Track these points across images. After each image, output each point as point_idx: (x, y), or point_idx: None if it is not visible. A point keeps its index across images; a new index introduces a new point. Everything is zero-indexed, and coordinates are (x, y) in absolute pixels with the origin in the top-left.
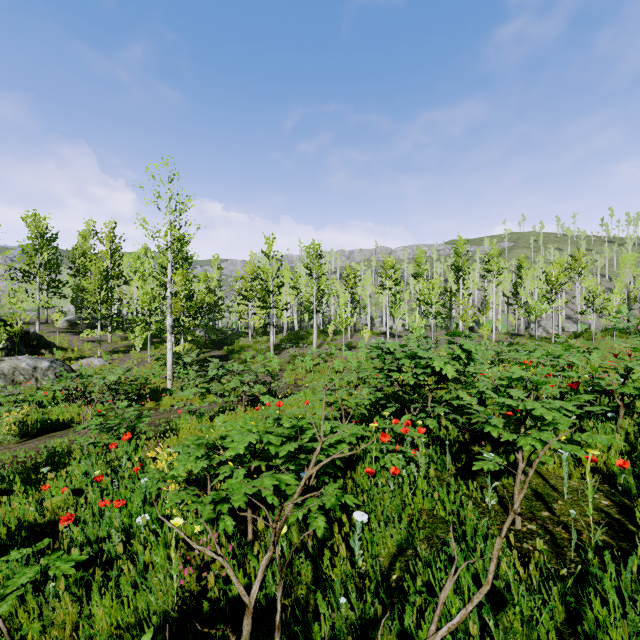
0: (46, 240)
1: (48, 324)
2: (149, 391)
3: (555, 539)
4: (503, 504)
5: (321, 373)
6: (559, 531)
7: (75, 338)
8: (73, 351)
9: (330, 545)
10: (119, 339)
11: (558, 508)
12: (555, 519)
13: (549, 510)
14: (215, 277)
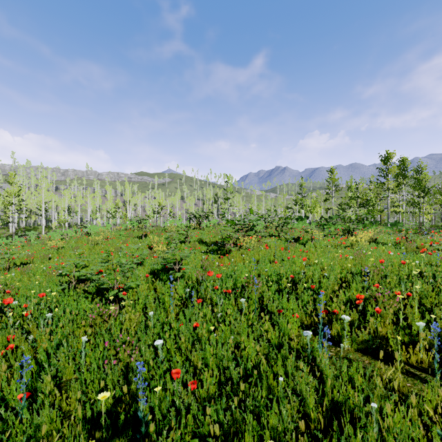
0: None
1: None
2: None
3: None
4: None
5: None
6: None
7: None
8: None
9: None
10: None
11: None
12: None
13: None
14: None
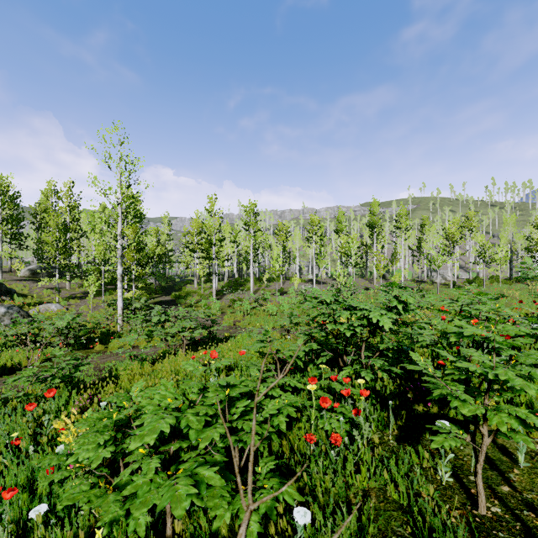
0: (8, 197)
1: (11, 273)
2: (100, 334)
3: (528, 529)
4: (457, 476)
5: (257, 315)
6: (528, 515)
7: (36, 285)
8: (33, 297)
9: (265, 531)
10: (77, 286)
11: (517, 480)
12: (518, 497)
13: (508, 483)
14: (165, 232)
